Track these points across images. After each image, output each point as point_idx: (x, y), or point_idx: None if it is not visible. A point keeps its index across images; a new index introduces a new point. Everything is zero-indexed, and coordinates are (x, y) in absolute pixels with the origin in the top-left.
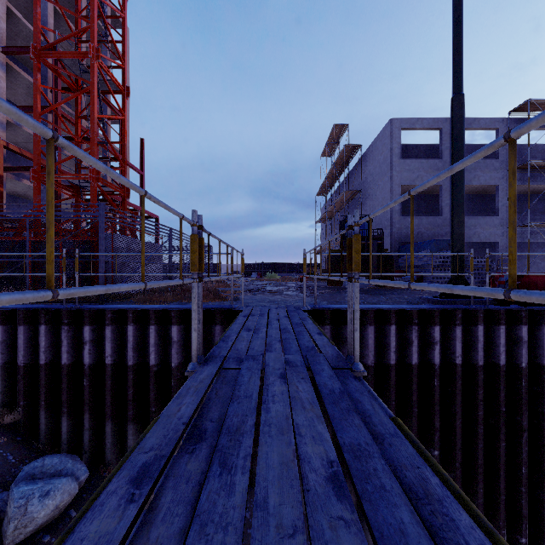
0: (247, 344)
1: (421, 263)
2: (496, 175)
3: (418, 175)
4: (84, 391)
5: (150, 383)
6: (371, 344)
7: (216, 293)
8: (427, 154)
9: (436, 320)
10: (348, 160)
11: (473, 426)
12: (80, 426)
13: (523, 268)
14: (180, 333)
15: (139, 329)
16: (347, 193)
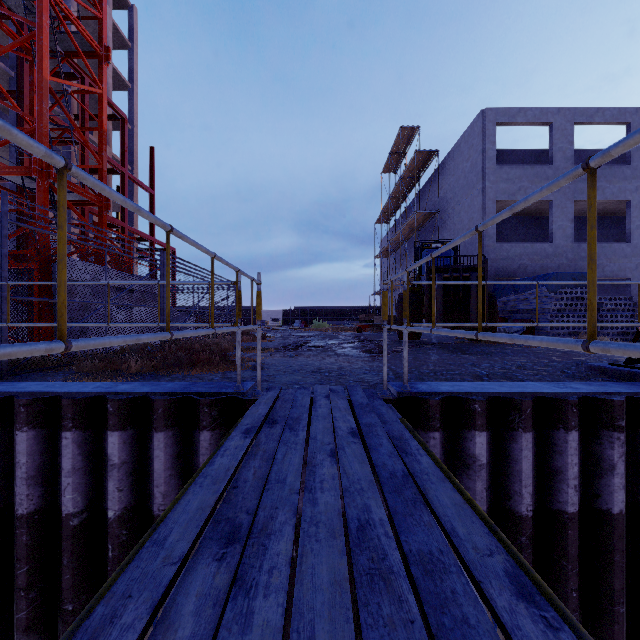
0: None
1: (530, 307)
2: (626, 187)
3: (520, 187)
4: None
5: (62, 552)
6: (527, 471)
7: (225, 355)
8: (527, 162)
9: None
10: (419, 173)
11: None
12: None
13: None
14: (128, 446)
15: (42, 438)
16: (419, 215)
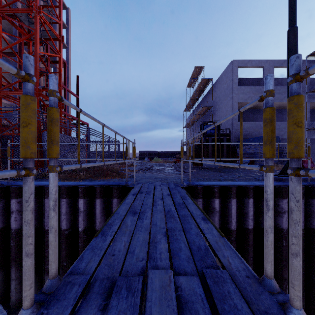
0: (128, 240)
1: (252, 151)
2: None
3: (249, 96)
4: (11, 249)
5: (62, 243)
6: (234, 213)
7: (118, 172)
8: (253, 84)
9: (284, 194)
10: (204, 88)
11: (313, 276)
12: (9, 276)
13: (313, 155)
14: (86, 204)
15: None
16: (203, 108)
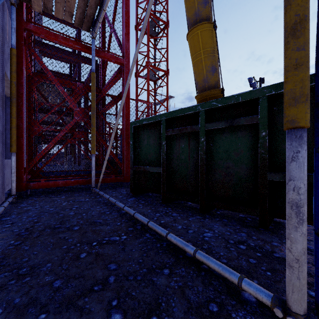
0: None
1: None
2: None
3: None
4: None
5: None
6: None
7: None
8: None
9: None
10: None
11: None
12: None
13: None
14: None
15: None
16: None
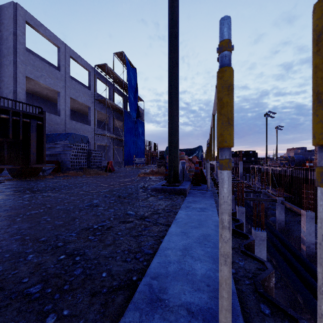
0: None
1: (56, 152)
2: (89, 100)
3: (42, 75)
4: None
5: None
6: None
7: None
8: None
9: None
10: None
11: None
12: None
13: None
14: None
15: None
16: None
